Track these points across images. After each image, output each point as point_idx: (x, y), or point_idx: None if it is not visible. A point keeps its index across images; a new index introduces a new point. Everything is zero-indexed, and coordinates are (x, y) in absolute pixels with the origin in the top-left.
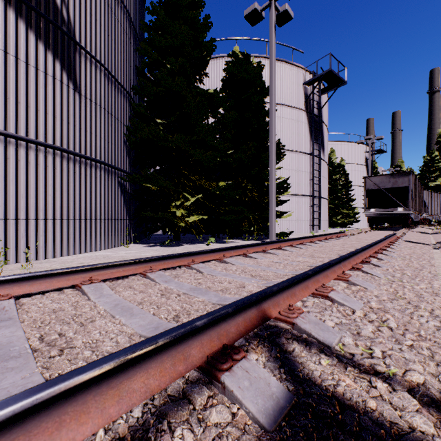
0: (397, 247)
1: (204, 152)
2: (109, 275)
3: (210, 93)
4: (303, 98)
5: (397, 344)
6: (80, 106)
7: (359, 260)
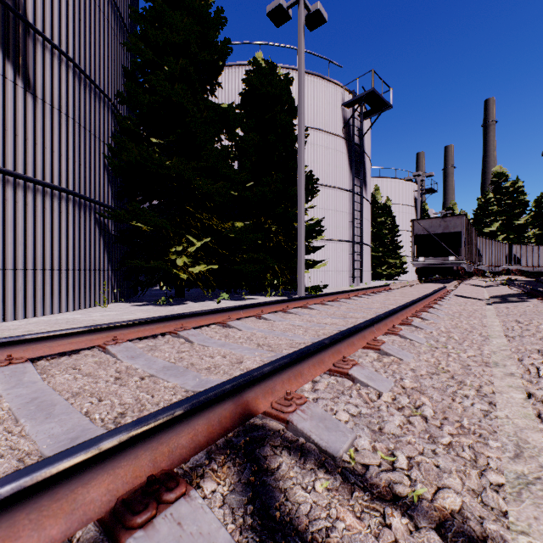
0: (446, 303)
1: (216, 183)
2: (44, 351)
3: (223, 108)
4: (341, 123)
5: (431, 443)
6: (35, 112)
7: (398, 320)
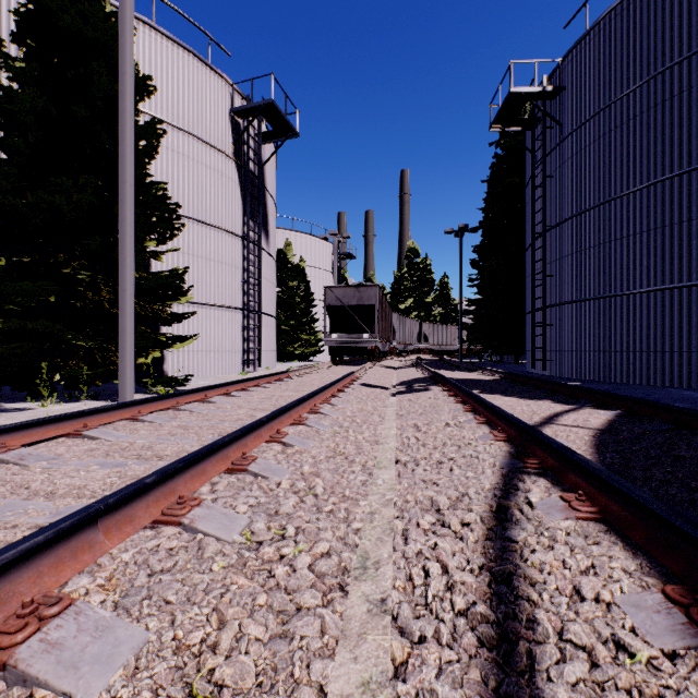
0: (343, 399)
1: None
2: None
3: None
4: (231, 137)
5: None
6: None
7: (224, 464)
